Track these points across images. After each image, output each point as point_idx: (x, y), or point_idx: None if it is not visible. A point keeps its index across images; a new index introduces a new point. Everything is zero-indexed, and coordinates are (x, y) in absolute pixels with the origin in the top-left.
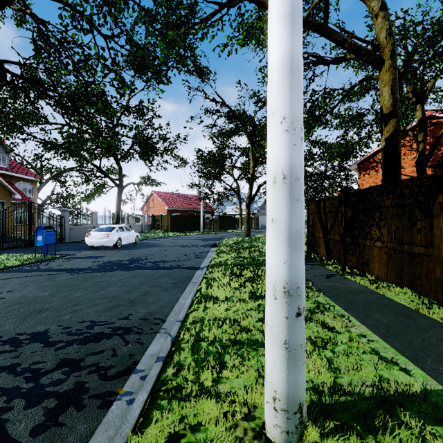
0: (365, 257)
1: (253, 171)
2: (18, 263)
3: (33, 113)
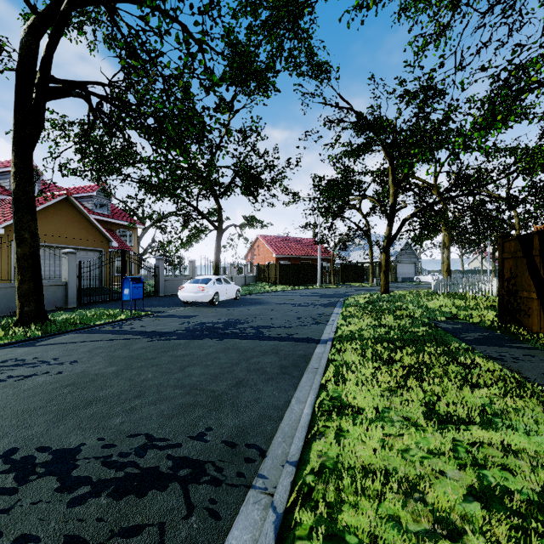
0: None
1: (394, 199)
2: (102, 321)
3: (127, 149)
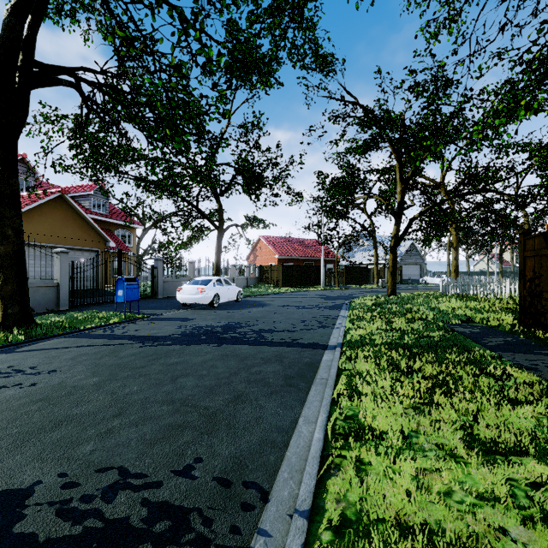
0: None
1: (402, 197)
2: (93, 324)
3: (124, 145)
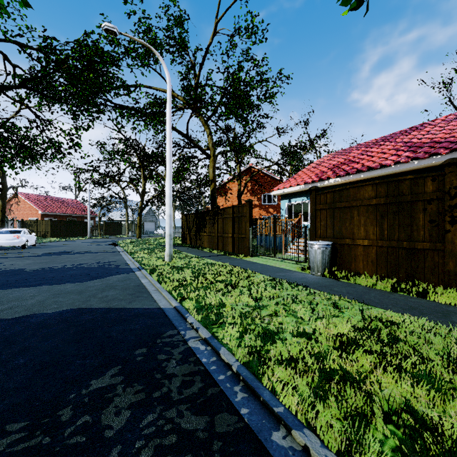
0: (202, 240)
1: (144, 188)
2: None
3: None
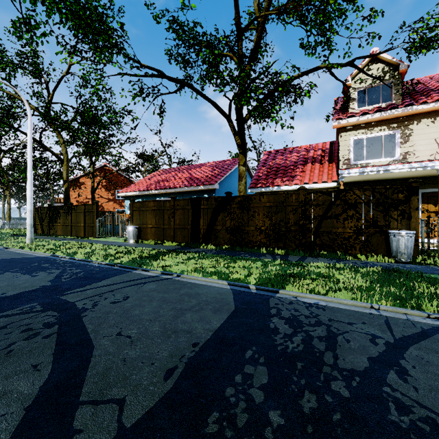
0: (56, 229)
1: None
2: None
3: None
